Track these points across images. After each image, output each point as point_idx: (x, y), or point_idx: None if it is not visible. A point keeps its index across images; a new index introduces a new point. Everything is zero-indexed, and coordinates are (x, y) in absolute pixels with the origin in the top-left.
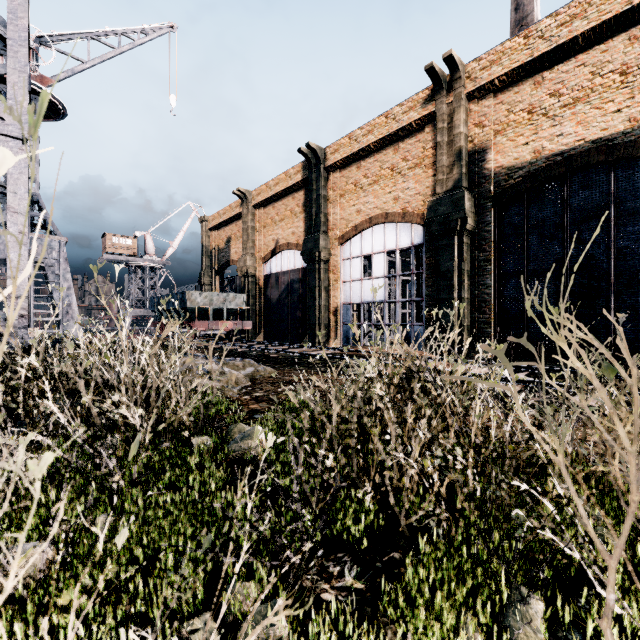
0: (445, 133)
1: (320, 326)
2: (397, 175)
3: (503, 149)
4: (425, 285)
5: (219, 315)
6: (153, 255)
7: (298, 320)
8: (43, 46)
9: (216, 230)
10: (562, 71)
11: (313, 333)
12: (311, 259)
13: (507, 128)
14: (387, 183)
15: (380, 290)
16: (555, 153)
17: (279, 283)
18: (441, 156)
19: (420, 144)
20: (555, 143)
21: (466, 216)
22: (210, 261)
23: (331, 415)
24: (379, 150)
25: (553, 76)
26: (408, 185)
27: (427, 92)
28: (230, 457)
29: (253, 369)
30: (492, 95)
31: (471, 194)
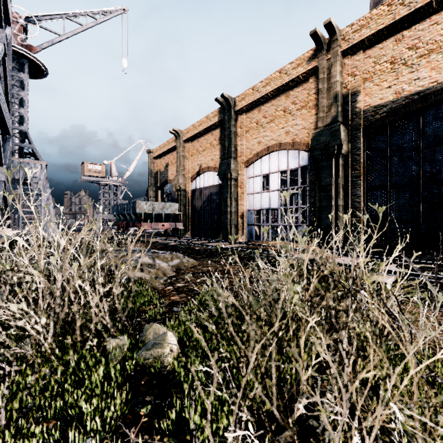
0: (325, 82)
1: (231, 226)
2: (288, 115)
3: (370, 92)
4: (309, 196)
5: (159, 218)
6: (116, 177)
7: (215, 222)
8: (30, 23)
9: (158, 158)
10: (418, 29)
11: (226, 231)
12: (225, 178)
13: (374, 76)
14: (280, 121)
15: (275, 200)
16: (413, 93)
17: (202, 195)
18: (322, 99)
19: (305, 91)
20: (413, 85)
21: (342, 143)
22: (154, 180)
23: (243, 316)
24: (274, 97)
25: (411, 34)
26: (296, 122)
27: (311, 52)
28: (140, 365)
29: (179, 261)
30: (362, 51)
31: (345, 127)
